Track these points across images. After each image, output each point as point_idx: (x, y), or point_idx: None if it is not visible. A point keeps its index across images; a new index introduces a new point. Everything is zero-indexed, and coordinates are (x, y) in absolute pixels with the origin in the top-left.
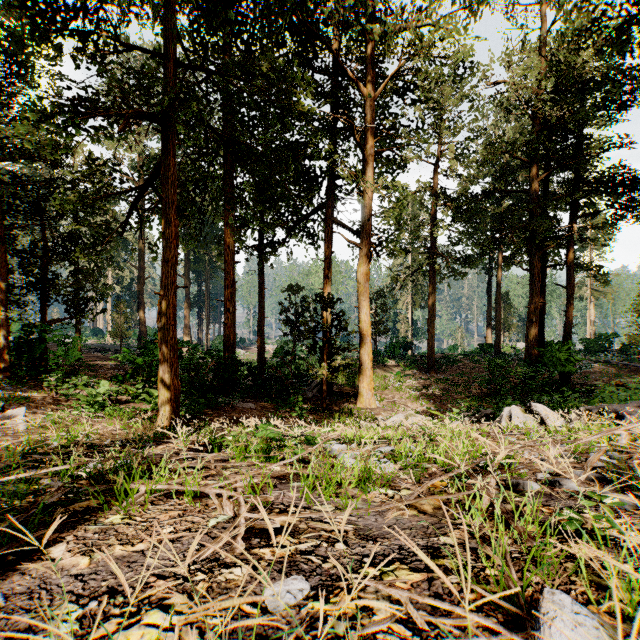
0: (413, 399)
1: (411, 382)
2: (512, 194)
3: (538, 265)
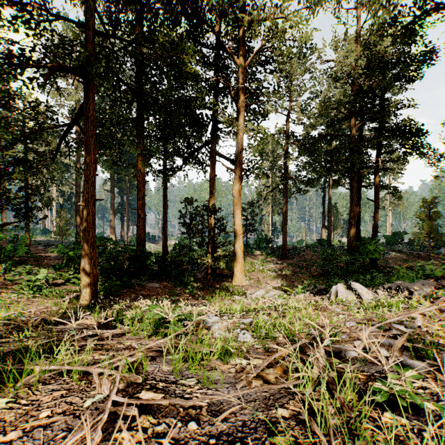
0: (272, 278)
1: (271, 266)
2: (339, 137)
3: (356, 186)
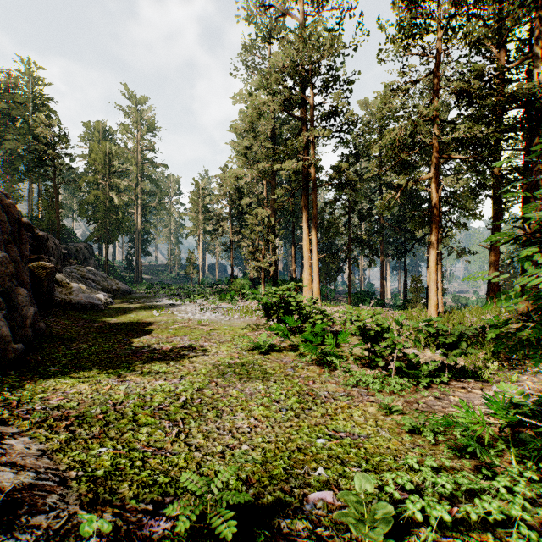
0: None
1: None
2: None
3: None
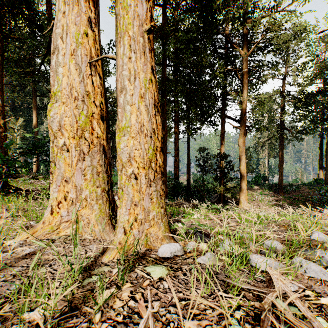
0: (270, 206)
1: (268, 198)
2: None
3: None
